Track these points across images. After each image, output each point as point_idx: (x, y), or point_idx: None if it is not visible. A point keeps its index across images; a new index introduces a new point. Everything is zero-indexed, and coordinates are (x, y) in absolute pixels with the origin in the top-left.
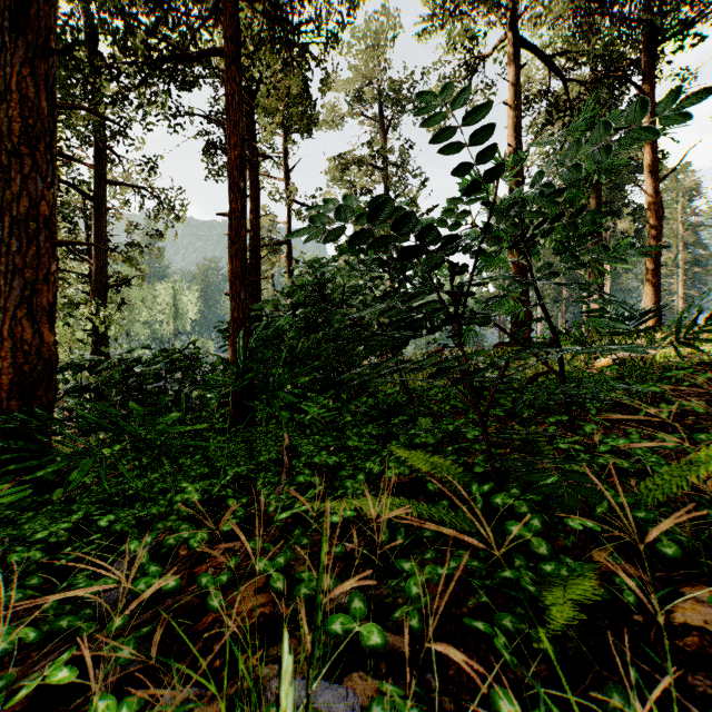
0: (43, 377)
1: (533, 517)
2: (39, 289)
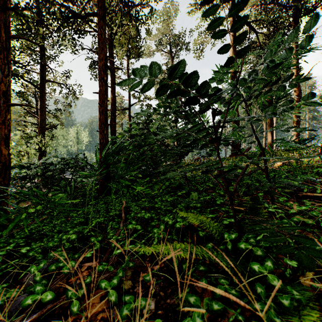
0: (2, 172)
1: (267, 260)
2: (0, 127)
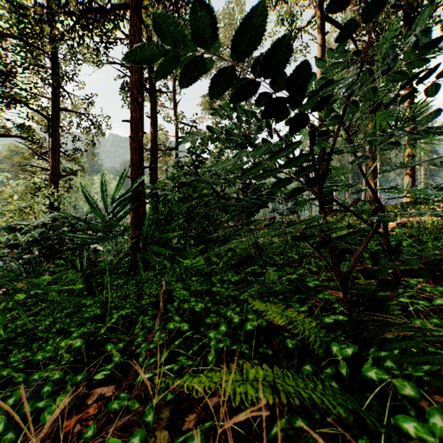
0: None
1: (432, 413)
2: None
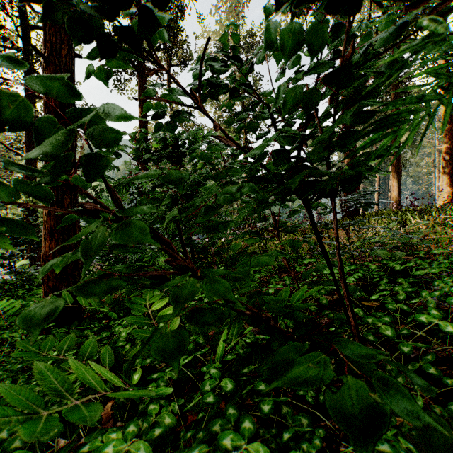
0: None
1: None
2: None
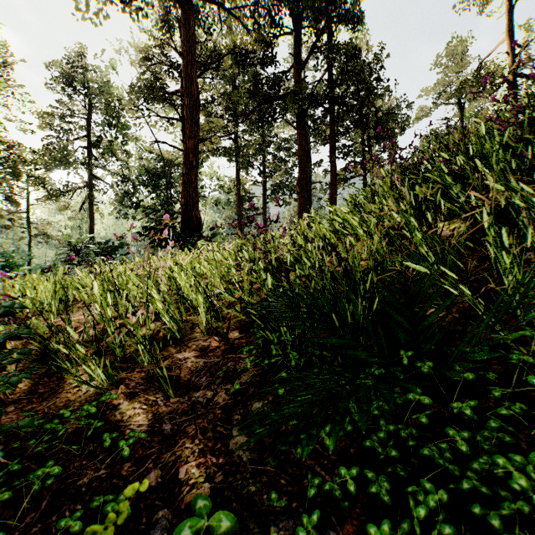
0: None
1: None
2: None
